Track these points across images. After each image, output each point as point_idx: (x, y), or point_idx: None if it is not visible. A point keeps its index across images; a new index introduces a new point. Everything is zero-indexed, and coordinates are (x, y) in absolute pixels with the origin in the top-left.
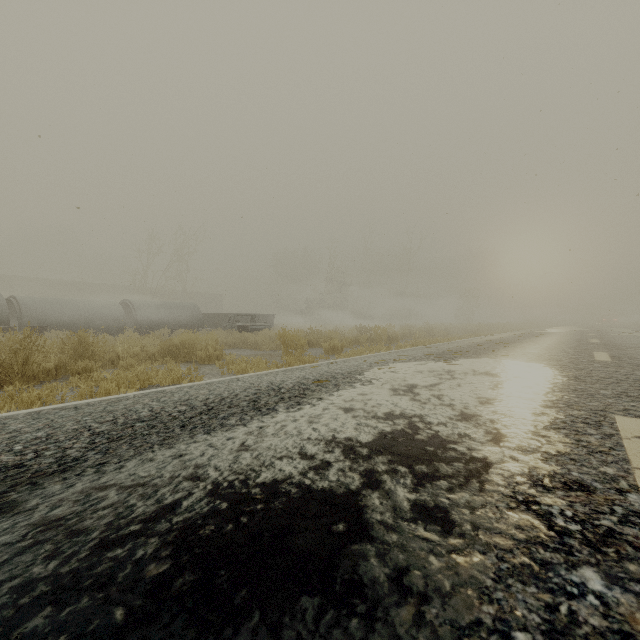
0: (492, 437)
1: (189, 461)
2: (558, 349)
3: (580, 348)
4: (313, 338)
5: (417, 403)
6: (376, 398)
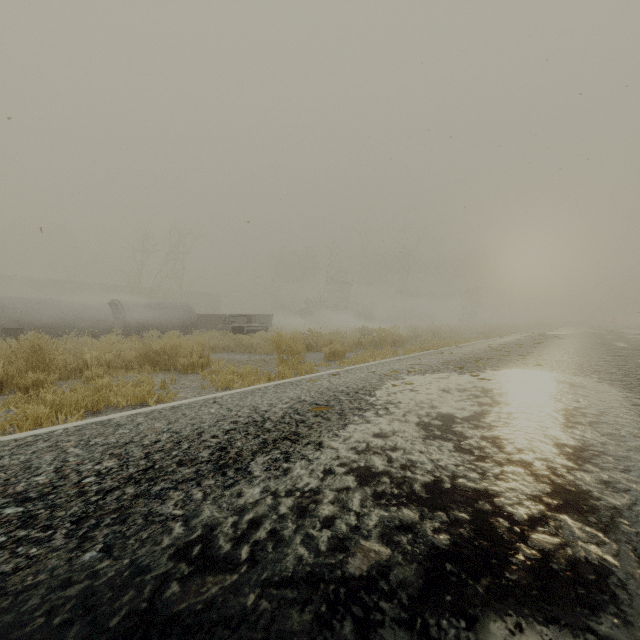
0: None
1: None
2: (592, 356)
3: (616, 354)
4: (312, 341)
5: (470, 459)
6: (403, 445)
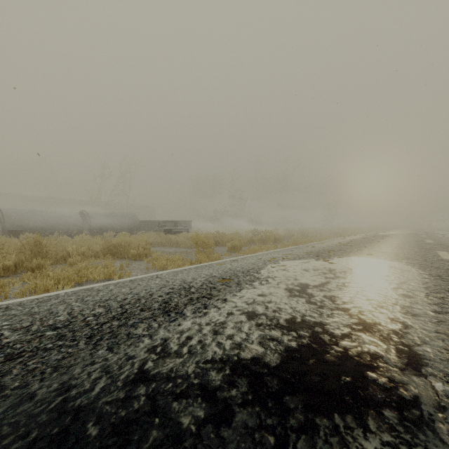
0: (407, 358)
1: (73, 401)
2: (407, 248)
3: (423, 248)
4: (219, 239)
5: (314, 307)
6: (275, 300)
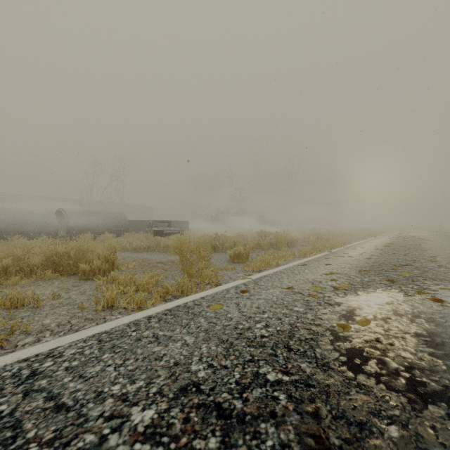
0: None
1: None
2: None
3: None
4: (218, 243)
5: None
6: None
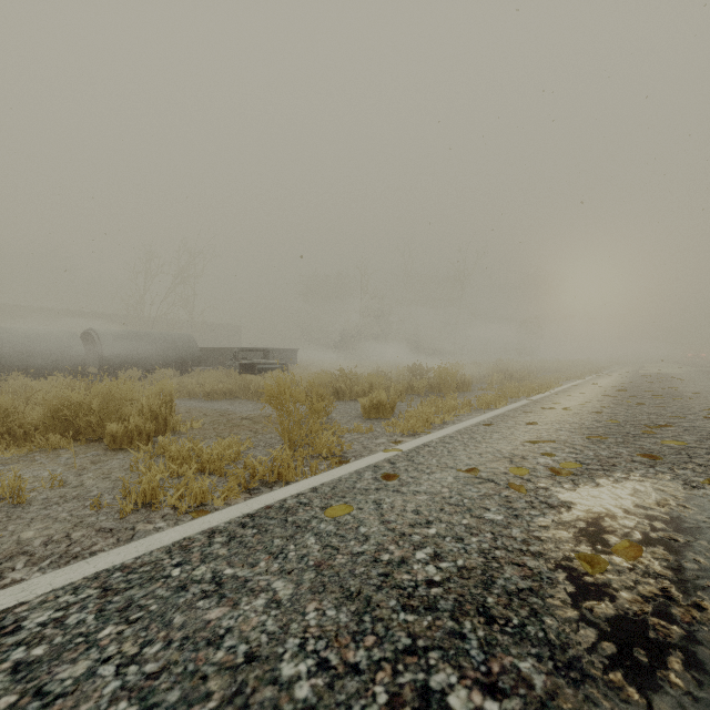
0: None
1: None
2: None
3: None
4: (344, 385)
5: None
6: None
